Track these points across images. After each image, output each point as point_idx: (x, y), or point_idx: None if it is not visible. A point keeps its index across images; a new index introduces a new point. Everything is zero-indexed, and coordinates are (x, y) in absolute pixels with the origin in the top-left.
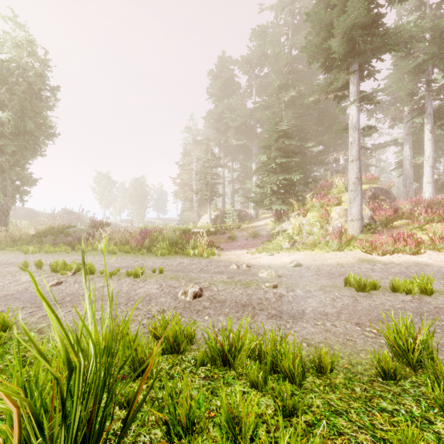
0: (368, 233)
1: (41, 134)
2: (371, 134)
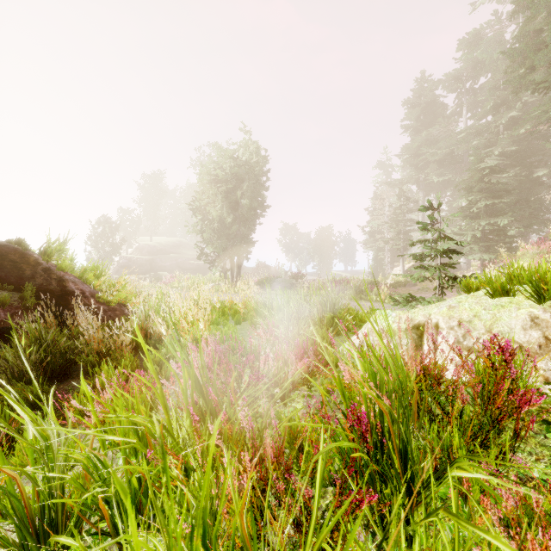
0: None
1: (261, 209)
2: None
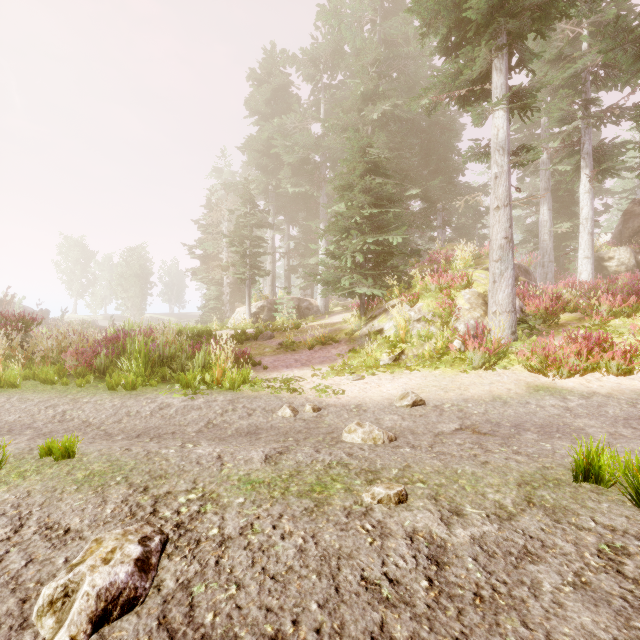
0: (522, 335)
1: None
2: (525, 164)
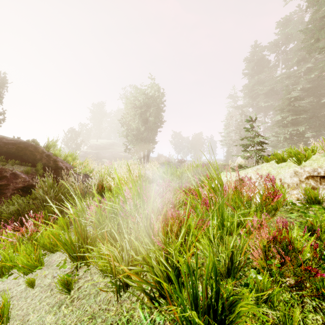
0: None
1: (160, 123)
2: None
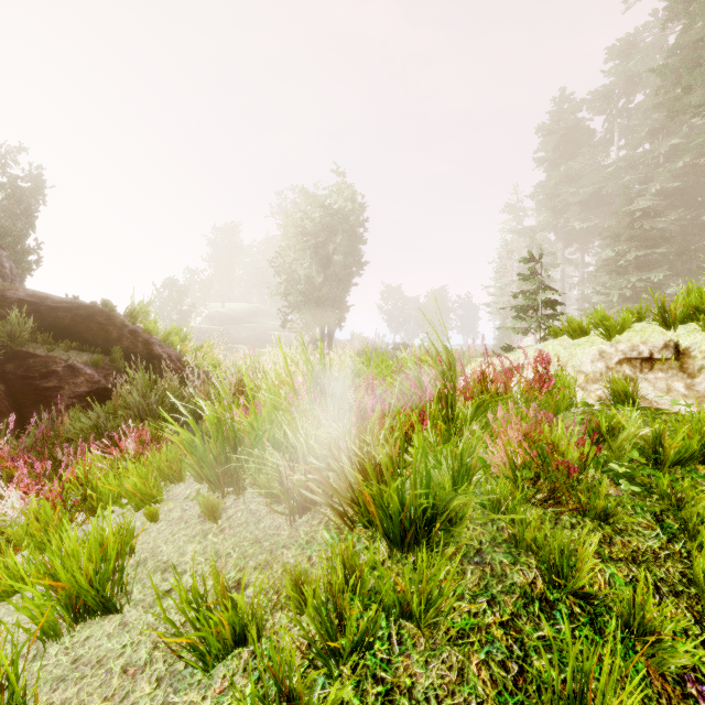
0: None
1: (357, 266)
2: None
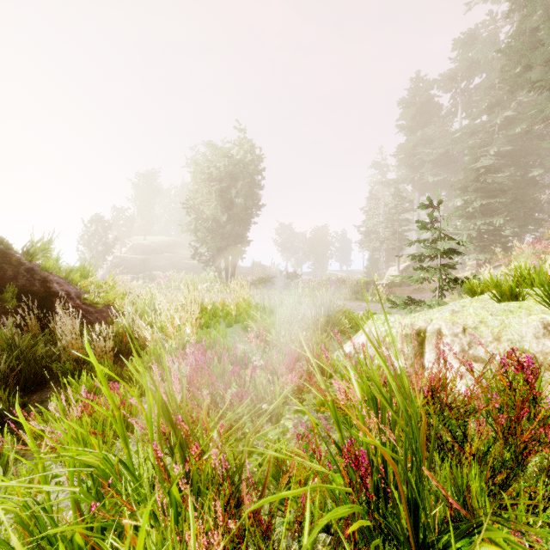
0: None
1: (255, 208)
2: None
